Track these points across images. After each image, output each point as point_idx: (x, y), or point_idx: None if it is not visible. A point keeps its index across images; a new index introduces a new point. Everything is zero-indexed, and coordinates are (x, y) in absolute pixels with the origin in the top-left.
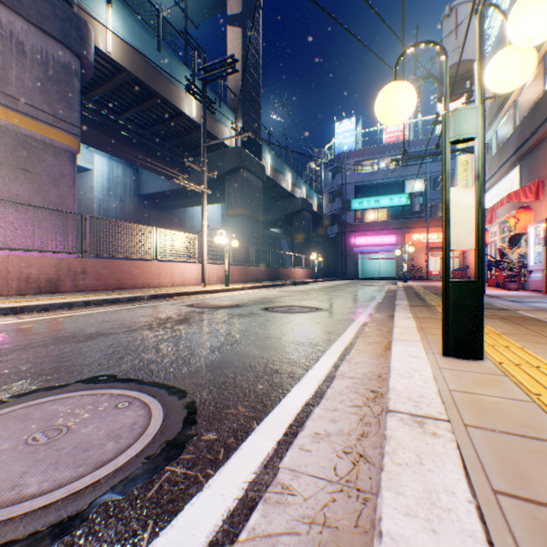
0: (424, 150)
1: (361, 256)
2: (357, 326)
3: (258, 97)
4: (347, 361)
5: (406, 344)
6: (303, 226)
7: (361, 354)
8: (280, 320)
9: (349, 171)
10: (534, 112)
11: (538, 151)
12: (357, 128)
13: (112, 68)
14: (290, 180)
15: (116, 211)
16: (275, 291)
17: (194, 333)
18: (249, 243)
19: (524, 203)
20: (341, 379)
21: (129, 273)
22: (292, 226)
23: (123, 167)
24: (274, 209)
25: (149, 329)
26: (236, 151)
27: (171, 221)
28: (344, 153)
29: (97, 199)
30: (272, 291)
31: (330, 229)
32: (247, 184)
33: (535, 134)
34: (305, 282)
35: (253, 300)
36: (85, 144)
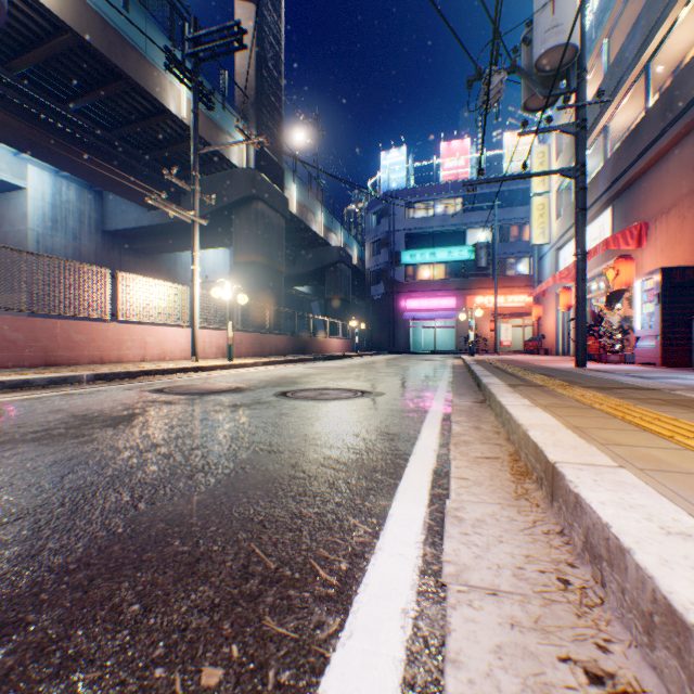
0: (489, 193)
1: (414, 324)
2: (437, 423)
3: (279, 103)
4: (455, 521)
5: (605, 481)
6: (341, 284)
7: (474, 492)
8: (305, 414)
9: (398, 214)
10: (634, 136)
11: (637, 188)
12: (409, 161)
13: (46, 24)
14: (323, 222)
15: (66, 252)
16: (302, 367)
17: (124, 448)
18: (266, 302)
19: (620, 254)
20: (467, 602)
21: (65, 341)
22: (326, 283)
23: (78, 188)
24: (302, 260)
25: (33, 441)
26: (247, 174)
27: (154, 271)
28: (393, 191)
29: (34, 233)
30: (297, 368)
31: (374, 289)
32: (263, 220)
33: (635, 164)
34: (343, 356)
35: (266, 380)
36: (8, 144)
